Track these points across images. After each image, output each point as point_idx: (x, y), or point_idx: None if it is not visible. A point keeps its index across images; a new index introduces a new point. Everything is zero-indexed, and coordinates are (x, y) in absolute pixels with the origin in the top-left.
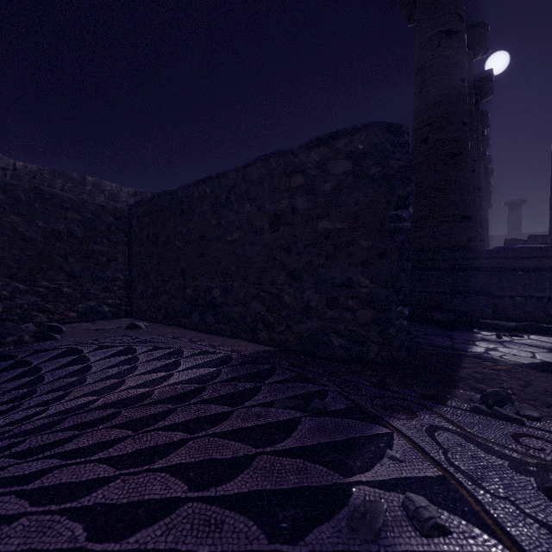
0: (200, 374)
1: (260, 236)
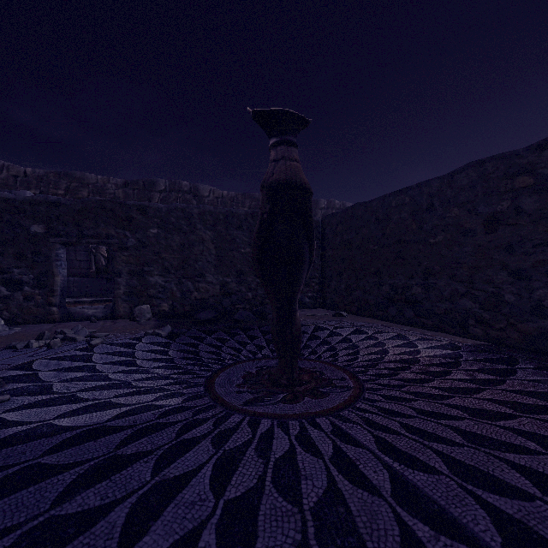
0: (443, 353)
1: (472, 238)
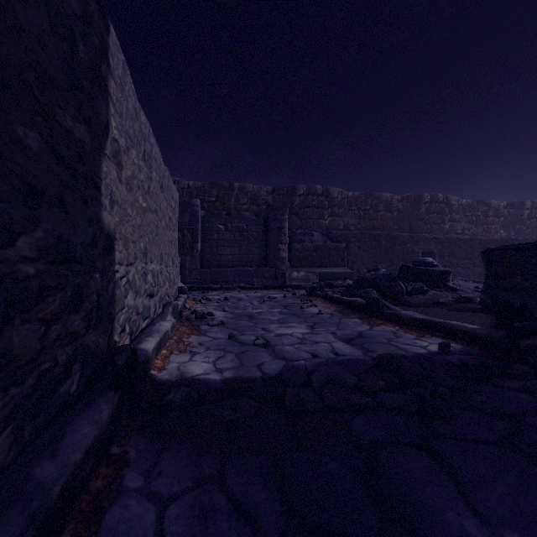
0: None
1: None
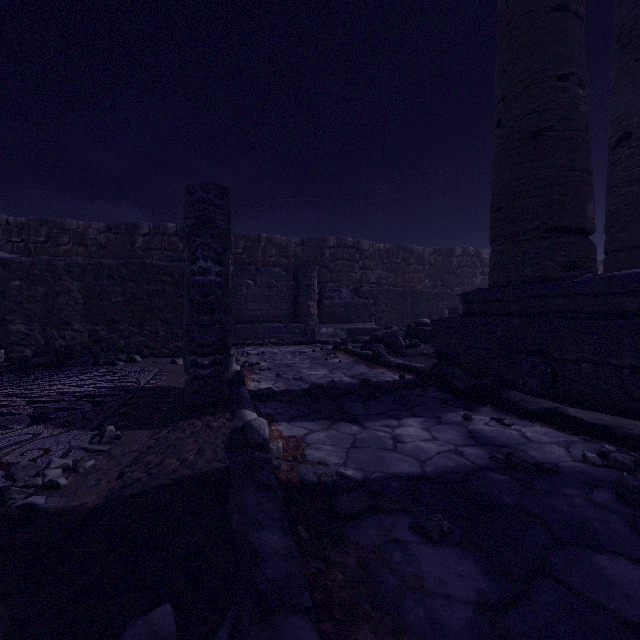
0: (78, 390)
1: None
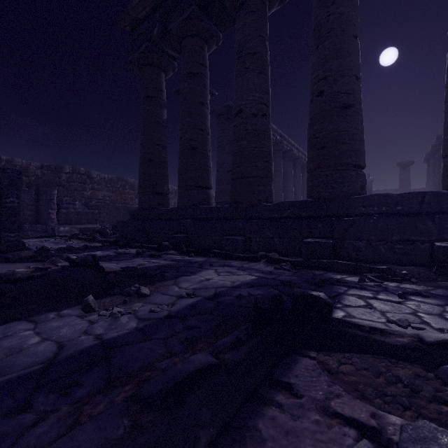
0: None
1: None
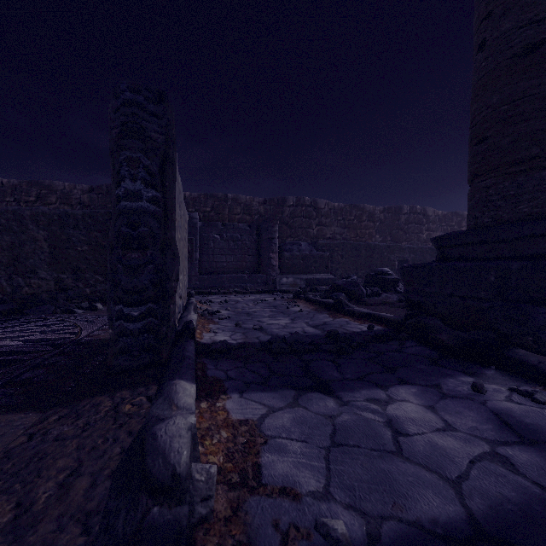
0: (0, 345)
1: None
